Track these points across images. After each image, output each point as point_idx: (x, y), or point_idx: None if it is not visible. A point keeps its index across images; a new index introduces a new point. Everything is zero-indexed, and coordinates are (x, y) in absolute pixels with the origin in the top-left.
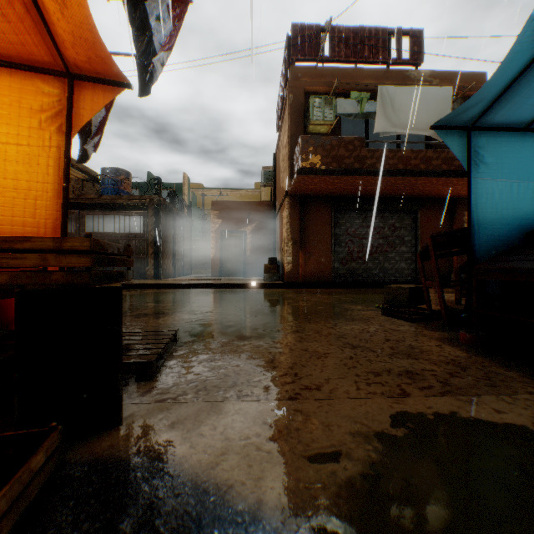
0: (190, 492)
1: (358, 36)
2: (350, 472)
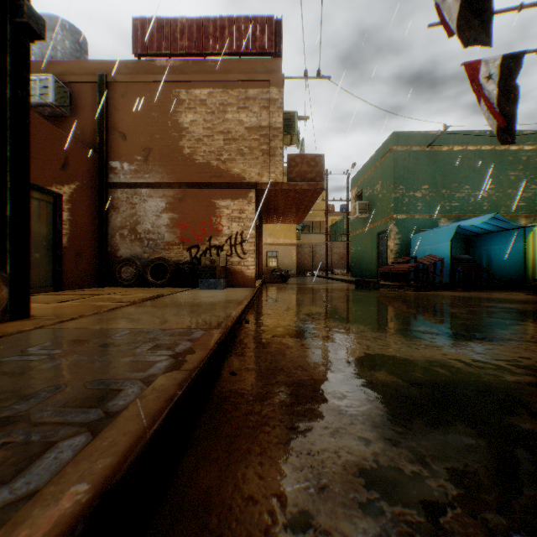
0: None
1: None
2: None
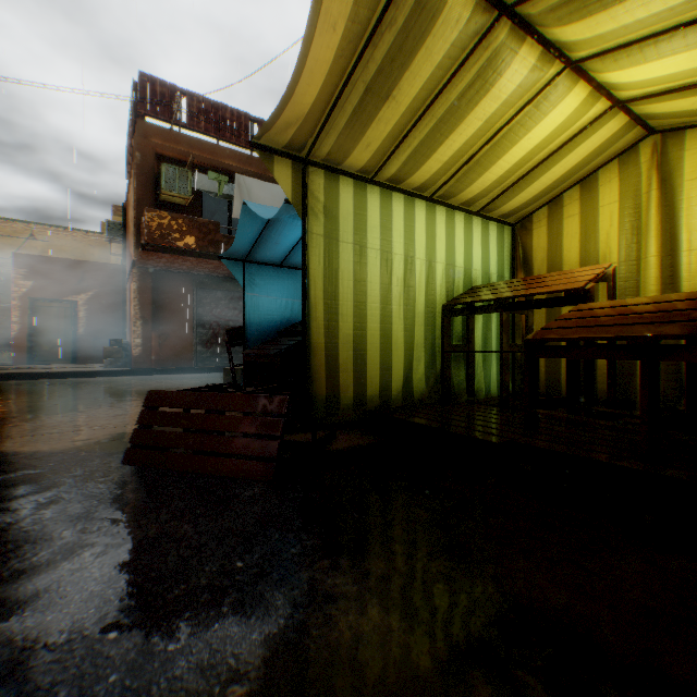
0: (2, 454)
1: (220, 112)
2: (93, 441)
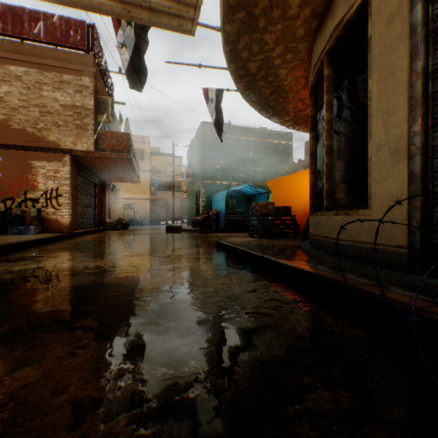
0: None
1: (106, 67)
2: None
